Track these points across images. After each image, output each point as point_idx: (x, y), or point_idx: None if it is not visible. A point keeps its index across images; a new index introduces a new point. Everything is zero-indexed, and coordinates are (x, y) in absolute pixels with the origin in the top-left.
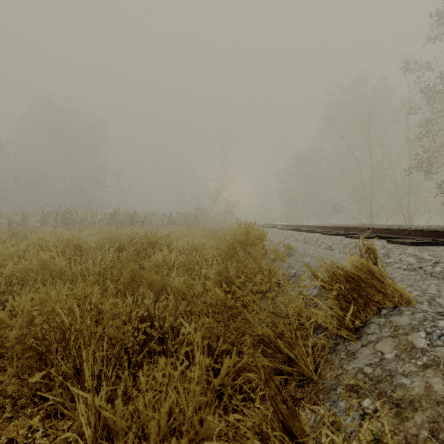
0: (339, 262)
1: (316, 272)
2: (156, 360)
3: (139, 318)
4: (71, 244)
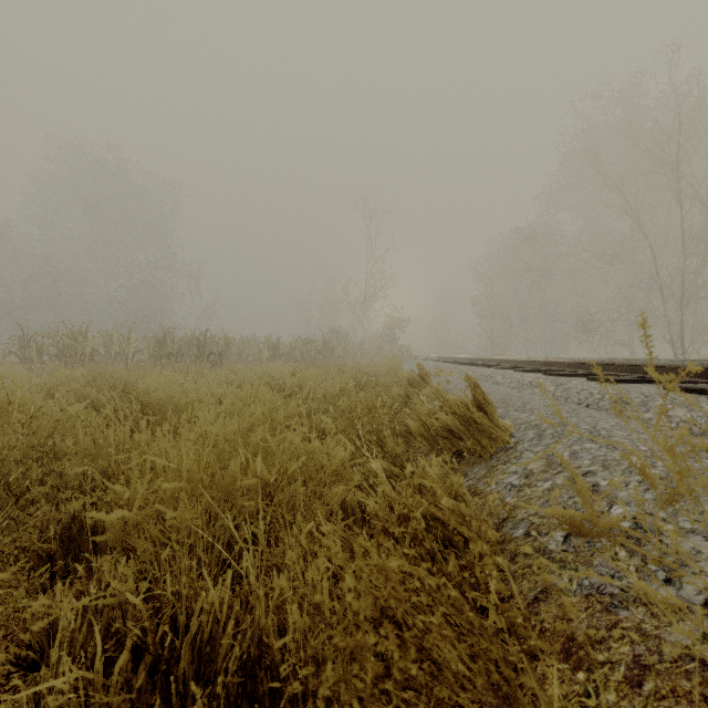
0: None
1: None
2: None
3: None
4: None
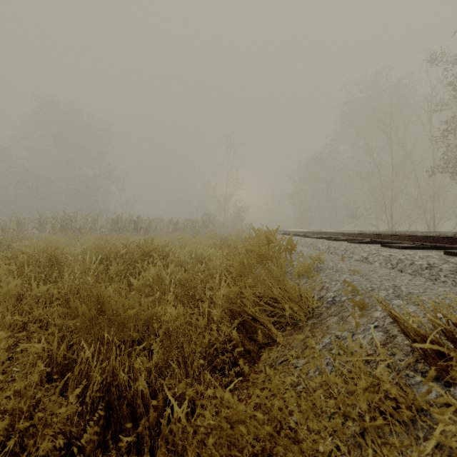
0: (393, 283)
1: (368, 299)
2: (125, 456)
3: (100, 383)
4: (45, 255)
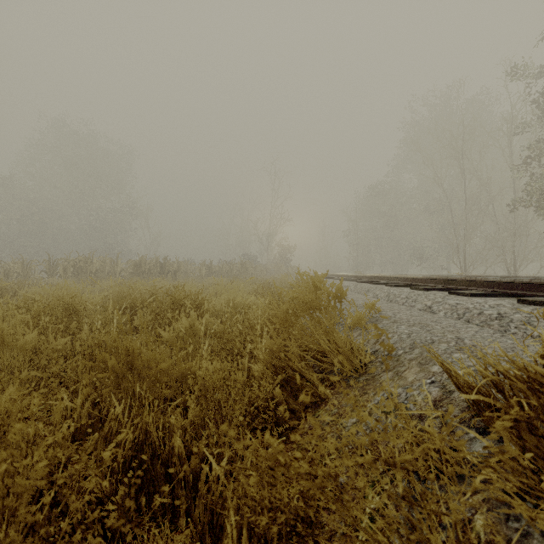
0: (457, 334)
1: (427, 352)
2: (160, 520)
3: (132, 441)
4: (61, 304)
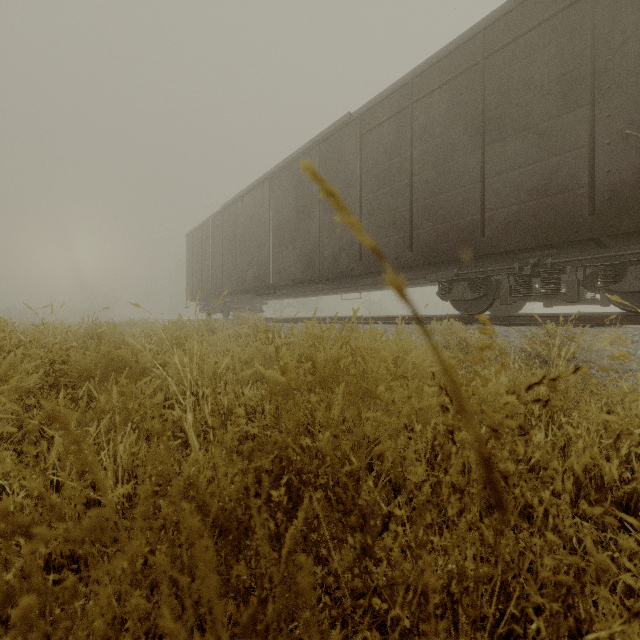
0: None
1: None
2: None
3: None
4: None
